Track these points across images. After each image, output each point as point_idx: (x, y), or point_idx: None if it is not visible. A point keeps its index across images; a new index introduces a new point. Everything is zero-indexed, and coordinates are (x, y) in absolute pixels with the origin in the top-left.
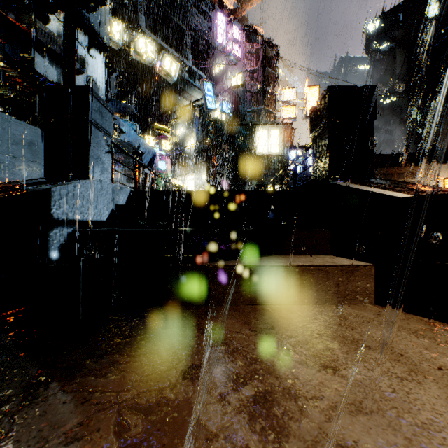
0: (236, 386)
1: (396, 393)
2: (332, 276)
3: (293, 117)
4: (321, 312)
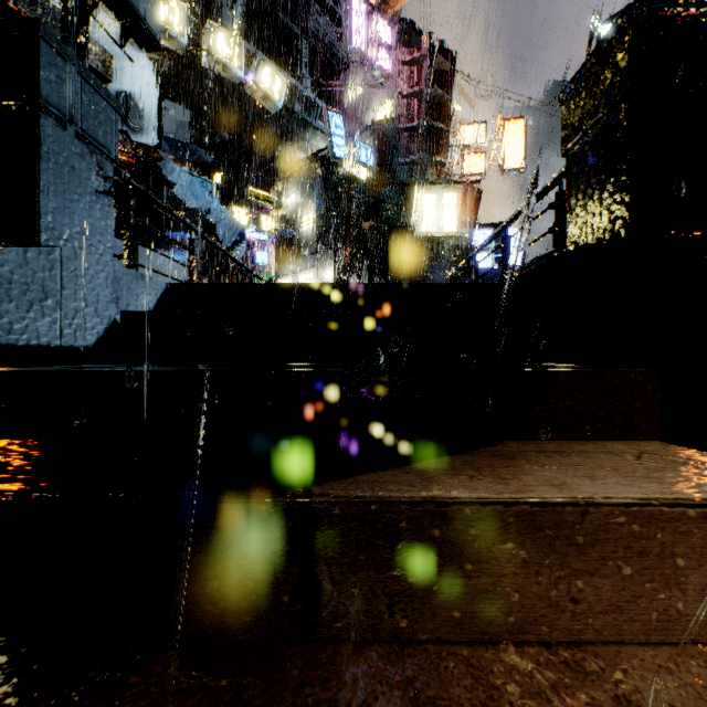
0: None
1: None
2: None
3: (481, 173)
4: None
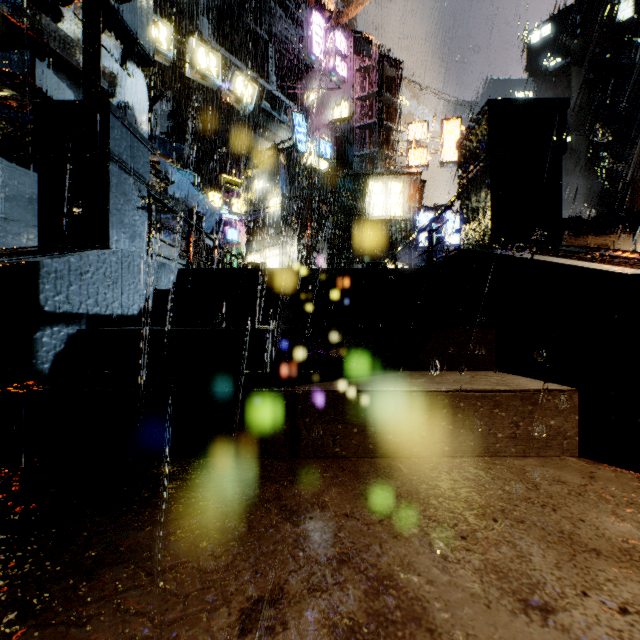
0: None
1: None
2: (507, 409)
3: (423, 165)
4: (491, 472)
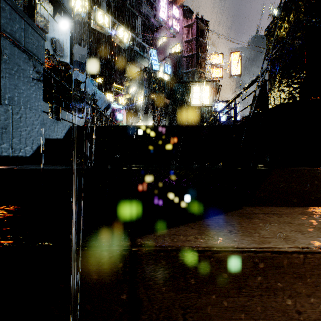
0: None
1: None
2: None
3: (220, 77)
4: None
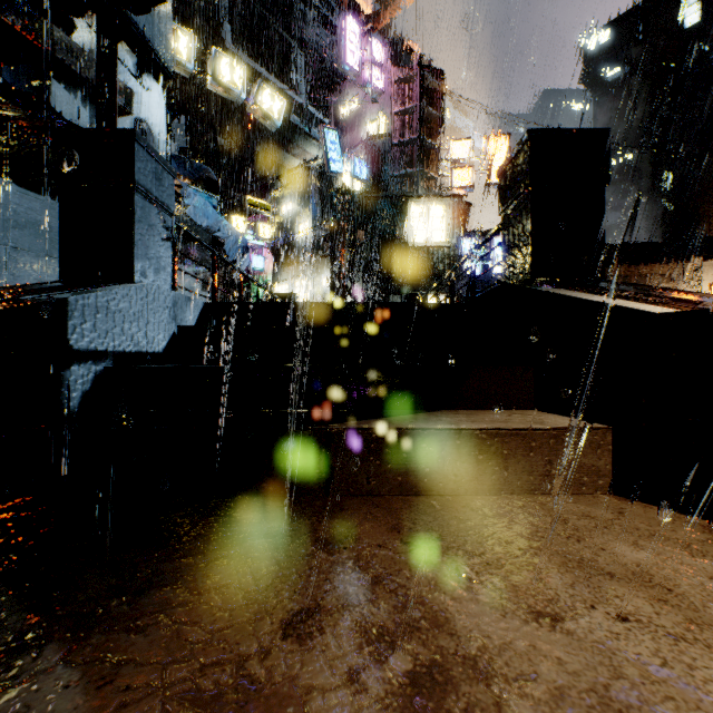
0: (378, 653)
1: (669, 668)
2: (540, 447)
3: (468, 186)
4: (522, 509)
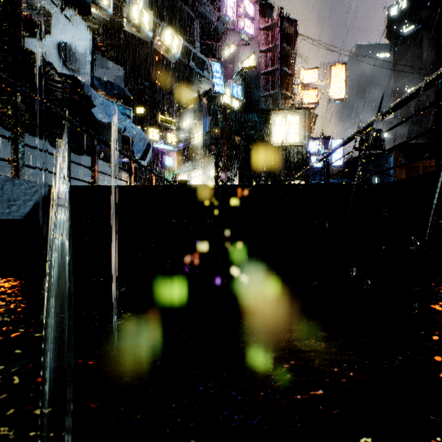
0: None
1: None
2: None
3: (315, 102)
4: None
